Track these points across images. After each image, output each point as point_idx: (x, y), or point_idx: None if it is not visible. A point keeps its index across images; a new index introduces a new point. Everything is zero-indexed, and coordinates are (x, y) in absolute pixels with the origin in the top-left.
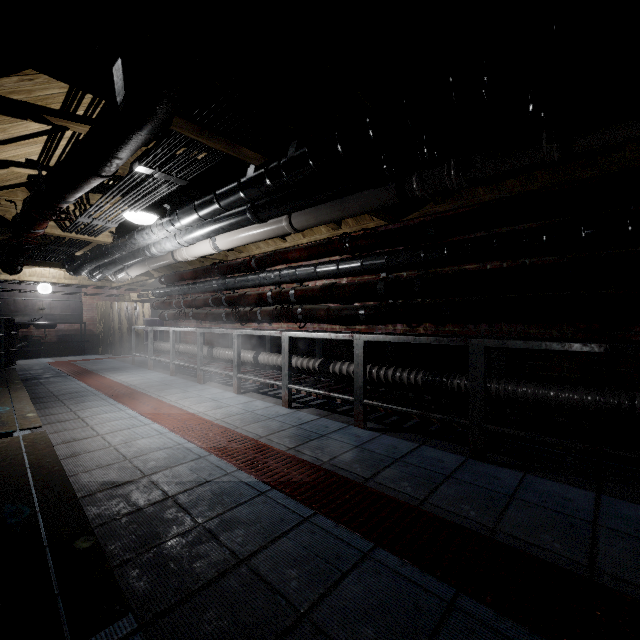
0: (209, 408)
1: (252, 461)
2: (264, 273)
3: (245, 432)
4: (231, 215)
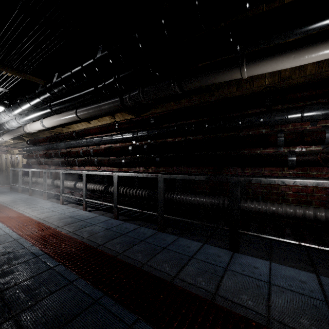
0: (40, 213)
1: (44, 240)
2: (79, 140)
3: (51, 225)
4: (40, 109)
